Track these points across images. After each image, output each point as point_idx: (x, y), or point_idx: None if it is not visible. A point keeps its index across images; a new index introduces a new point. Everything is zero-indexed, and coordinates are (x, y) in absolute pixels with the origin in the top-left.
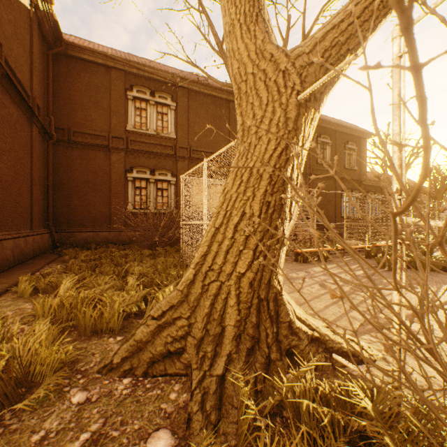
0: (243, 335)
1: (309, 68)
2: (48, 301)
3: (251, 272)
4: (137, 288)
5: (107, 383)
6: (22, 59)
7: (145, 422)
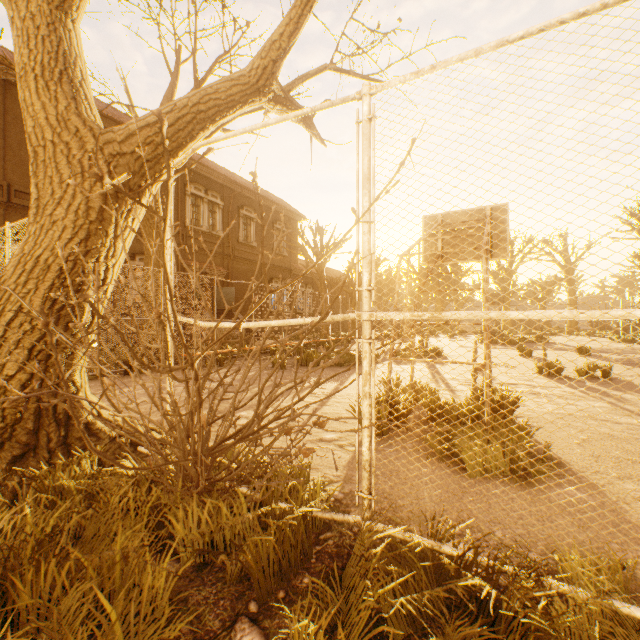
0: (10, 443)
1: (120, 159)
2: None
3: (25, 374)
4: None
5: None
6: None
7: None
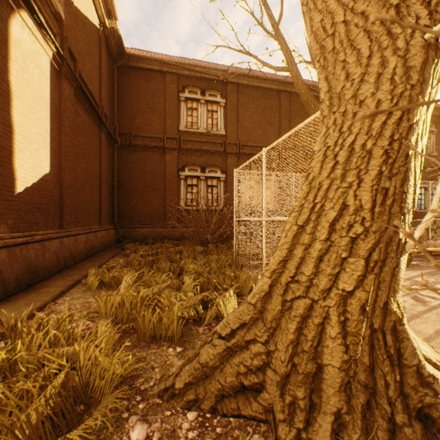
0: (352, 383)
1: None
2: (110, 299)
3: (362, 291)
4: (195, 289)
5: (169, 414)
6: (93, 73)
7: None
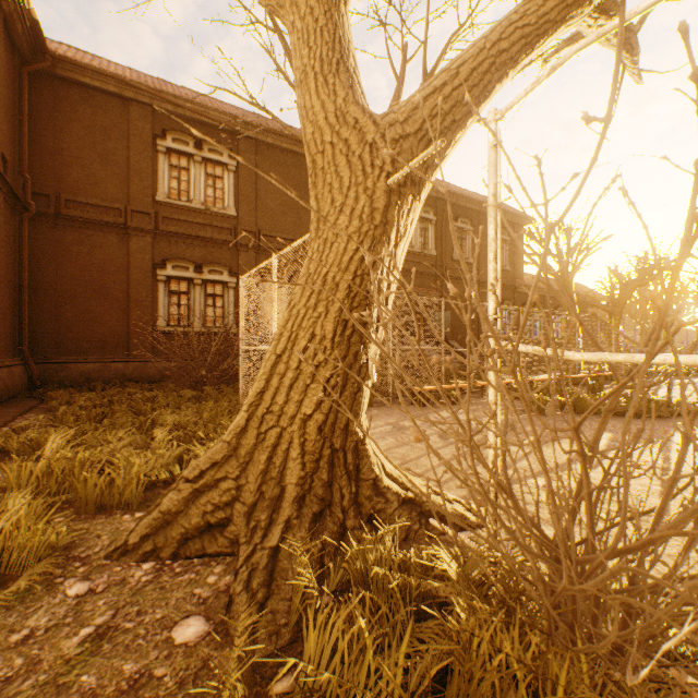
0: (309, 496)
1: (403, 143)
2: (27, 466)
3: (320, 414)
4: (169, 444)
5: (120, 569)
6: None
7: (171, 610)
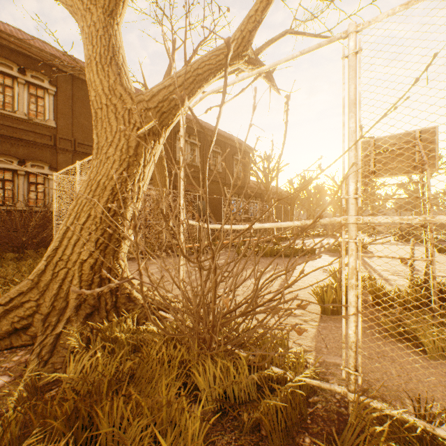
0: (84, 305)
1: (147, 112)
2: None
3: (92, 259)
4: None
5: None
6: None
7: None
